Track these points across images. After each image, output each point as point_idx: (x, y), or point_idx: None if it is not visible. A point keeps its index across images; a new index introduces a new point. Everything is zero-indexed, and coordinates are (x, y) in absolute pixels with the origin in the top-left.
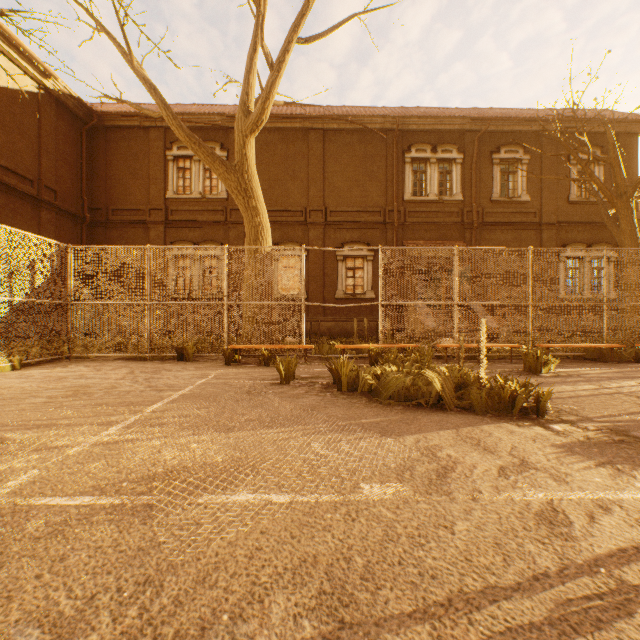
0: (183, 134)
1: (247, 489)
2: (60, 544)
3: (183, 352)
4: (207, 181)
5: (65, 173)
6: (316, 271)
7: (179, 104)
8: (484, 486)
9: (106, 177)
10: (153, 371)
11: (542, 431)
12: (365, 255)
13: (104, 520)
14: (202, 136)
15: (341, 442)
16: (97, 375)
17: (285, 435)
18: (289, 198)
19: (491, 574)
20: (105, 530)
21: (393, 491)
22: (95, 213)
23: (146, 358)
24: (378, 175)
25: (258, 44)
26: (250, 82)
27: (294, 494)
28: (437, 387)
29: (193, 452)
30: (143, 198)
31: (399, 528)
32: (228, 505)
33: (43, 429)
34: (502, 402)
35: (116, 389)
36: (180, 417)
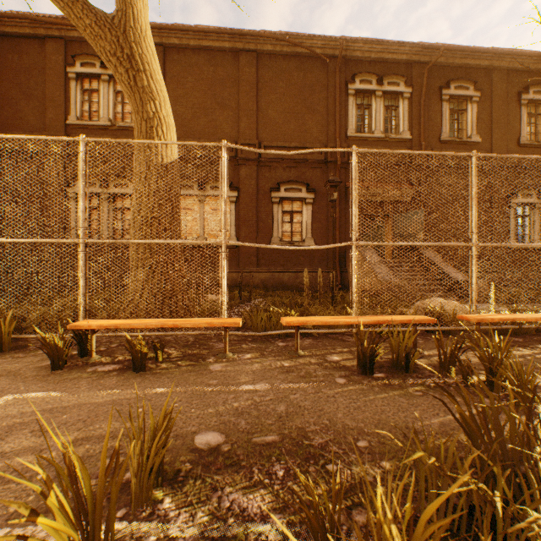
0: None
1: None
2: None
3: None
4: (119, 106)
5: None
6: (248, 214)
7: None
8: None
9: None
10: None
11: None
12: (304, 197)
13: None
14: None
15: None
16: None
17: None
18: (217, 130)
19: None
20: None
21: None
22: None
23: None
24: (318, 107)
25: None
26: None
27: None
28: None
29: None
30: (38, 123)
31: None
32: None
33: None
34: None
35: None
36: None
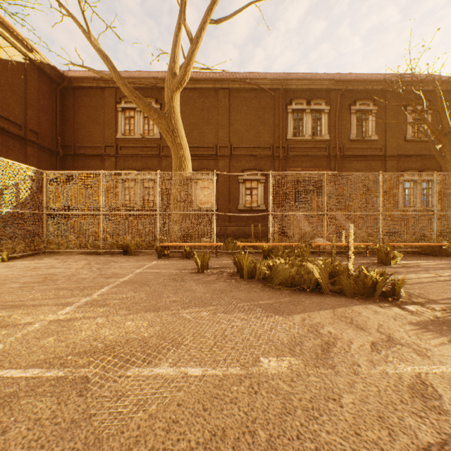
0: (127, 90)
1: (168, 362)
2: (5, 416)
3: (127, 248)
4: (146, 126)
5: (44, 120)
6: (224, 190)
7: (126, 71)
8: (361, 360)
9: (74, 123)
10: (104, 263)
11: (400, 311)
12: (259, 179)
13: (47, 392)
14: (142, 94)
15: (244, 320)
16: (63, 266)
17: (200, 314)
18: (204, 138)
19: (380, 450)
20: (46, 402)
21: (287, 364)
22: (66, 149)
23: (100, 253)
24: (268, 121)
25: (182, 24)
26: (176, 52)
27: (206, 367)
28: (316, 276)
29: (127, 329)
30: (100, 138)
31: (295, 401)
32: (151, 377)
33: (14, 309)
34: (366, 288)
35: (75, 276)
36: (120, 299)
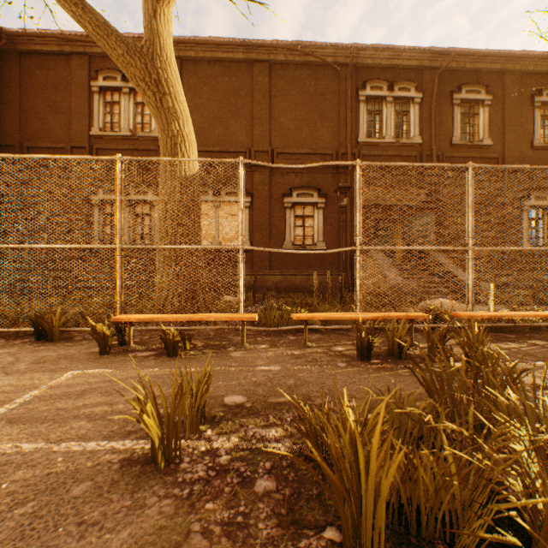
0: None
1: None
2: None
3: (42, 326)
4: (138, 117)
5: None
6: (261, 219)
7: None
8: None
9: (20, 110)
10: None
11: None
12: (316, 202)
13: None
14: None
15: None
16: None
17: None
18: (231, 138)
19: None
20: None
21: None
22: (7, 151)
23: None
24: (330, 114)
25: None
26: None
27: None
28: None
29: None
30: (64, 135)
31: None
32: None
33: None
34: None
35: None
36: None
